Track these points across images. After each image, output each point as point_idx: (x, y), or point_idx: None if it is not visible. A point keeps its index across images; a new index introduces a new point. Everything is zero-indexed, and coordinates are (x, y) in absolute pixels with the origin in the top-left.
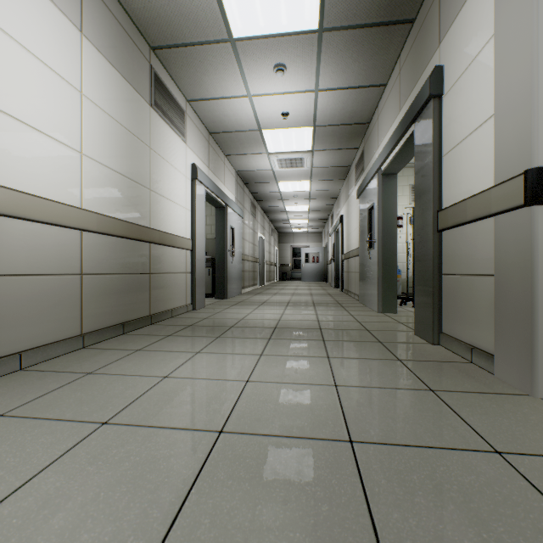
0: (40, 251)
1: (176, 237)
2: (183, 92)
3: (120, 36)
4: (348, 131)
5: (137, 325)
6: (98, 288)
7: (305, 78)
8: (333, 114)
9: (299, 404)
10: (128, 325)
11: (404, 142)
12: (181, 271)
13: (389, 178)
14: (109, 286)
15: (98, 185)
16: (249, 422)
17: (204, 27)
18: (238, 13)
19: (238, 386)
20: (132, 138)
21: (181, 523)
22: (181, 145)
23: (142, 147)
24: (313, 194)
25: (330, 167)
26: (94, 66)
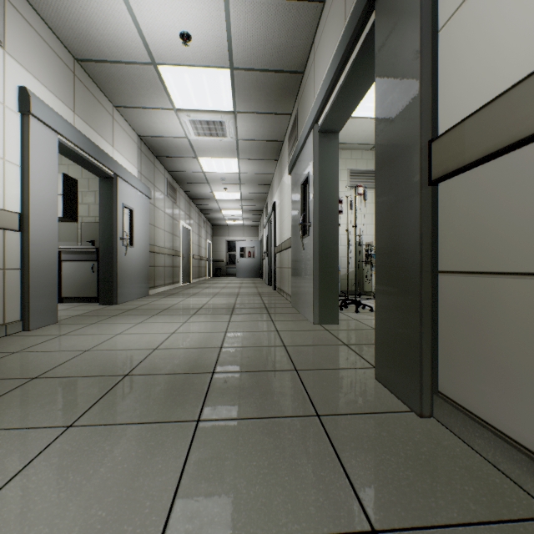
0: None
1: None
2: None
3: None
4: (277, 84)
5: None
6: None
7: None
8: (256, 49)
9: None
10: None
11: (353, 60)
12: None
13: (329, 138)
14: None
15: None
16: None
17: None
18: None
19: None
20: None
21: None
22: None
23: None
24: (244, 178)
25: (259, 141)
26: None
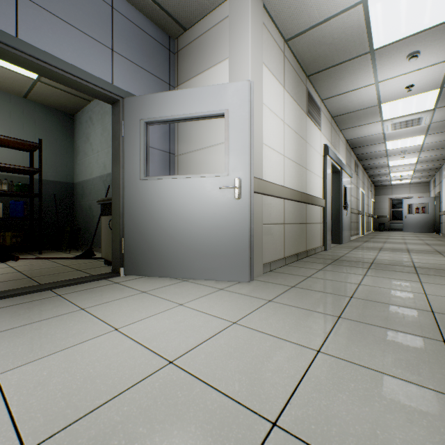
0: (273, 212)
1: (317, 198)
2: (320, 96)
3: (295, 79)
4: None
5: (301, 256)
6: (288, 232)
7: (439, 53)
8: None
9: None
10: (298, 255)
11: None
12: (318, 222)
13: None
14: (292, 231)
15: (288, 172)
16: None
17: (350, 51)
18: (383, 32)
19: (420, 295)
20: (299, 139)
21: None
22: (318, 133)
23: (303, 142)
24: (425, 147)
25: None
26: (287, 104)
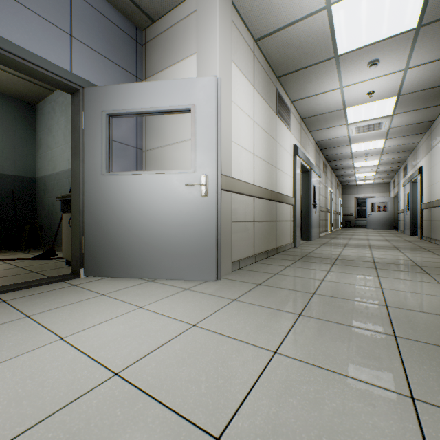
0: (243, 209)
1: (287, 196)
2: (290, 97)
3: (265, 79)
4: (435, 92)
5: (271, 253)
6: (258, 229)
7: (396, 63)
8: (421, 82)
9: (433, 303)
10: (268, 252)
11: None
12: (288, 220)
13: None
14: (261, 228)
15: (258, 170)
16: (401, 305)
17: (317, 55)
18: (346, 39)
19: (377, 289)
20: (269, 138)
21: (396, 328)
22: (288, 134)
23: (273, 142)
24: (385, 150)
25: (409, 125)
26: (257, 103)
